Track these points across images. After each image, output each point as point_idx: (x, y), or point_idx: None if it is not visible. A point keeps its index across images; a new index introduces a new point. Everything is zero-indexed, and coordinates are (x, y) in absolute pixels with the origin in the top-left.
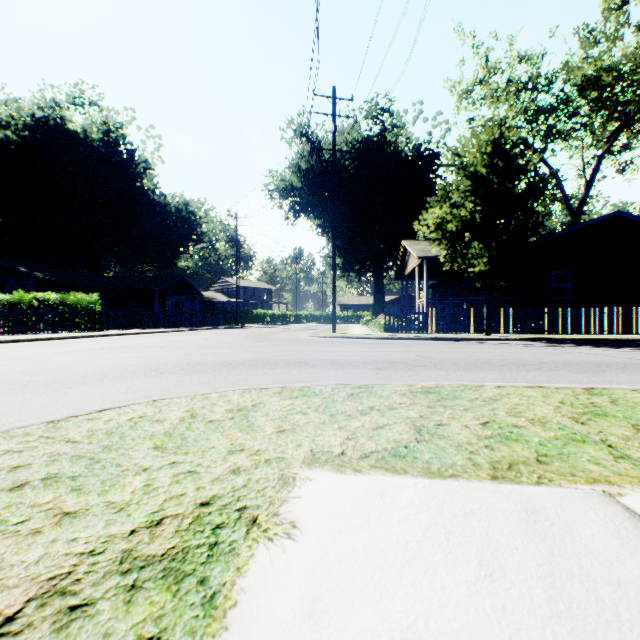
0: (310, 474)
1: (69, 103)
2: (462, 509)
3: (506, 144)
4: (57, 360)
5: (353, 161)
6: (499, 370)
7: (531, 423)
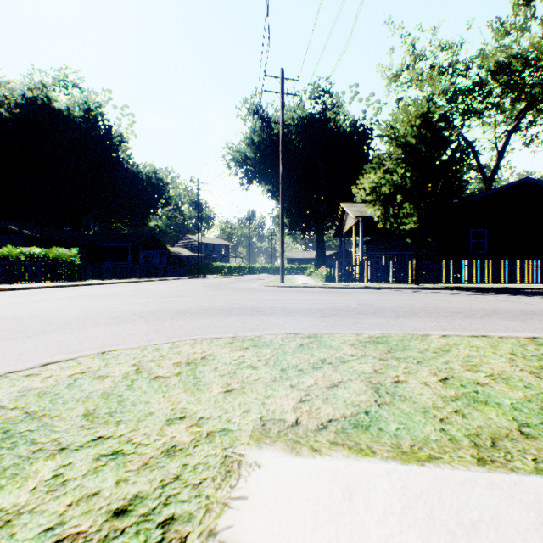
0: (259, 456)
1: (54, 85)
2: (460, 521)
3: (433, 118)
4: (30, 308)
5: (298, 135)
6: (435, 317)
7: (493, 380)
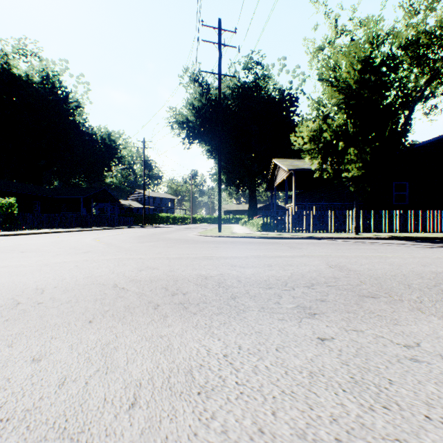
0: None
1: (14, 53)
2: None
3: (374, 62)
4: None
5: (234, 102)
6: None
7: None
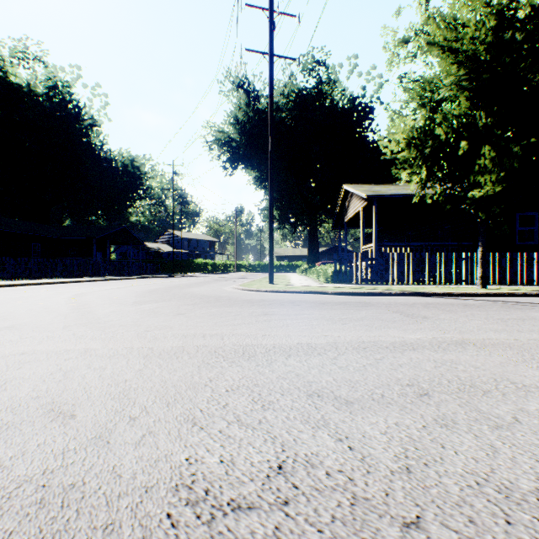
0: None
1: (12, 56)
2: None
3: (516, 17)
4: None
5: (290, 114)
6: None
7: None
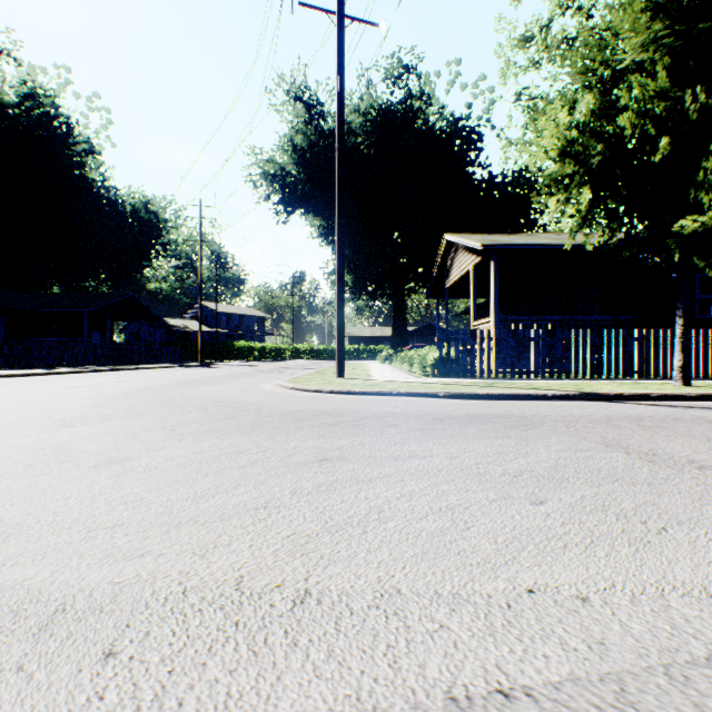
0: None
1: None
2: None
3: None
4: None
5: (367, 139)
6: None
7: None
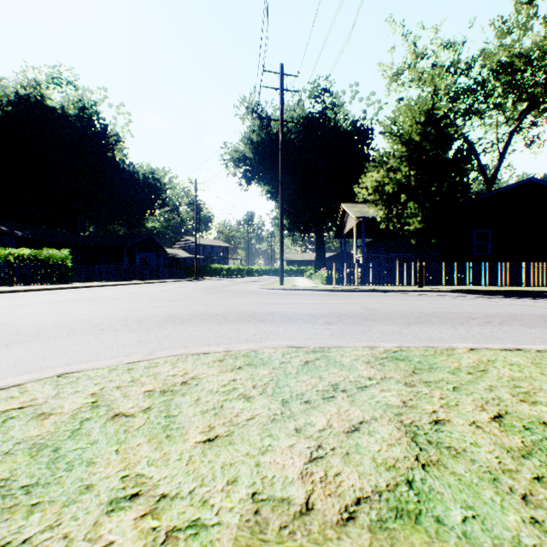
0: None
1: (48, 82)
2: None
3: (437, 114)
4: (4, 314)
5: (298, 135)
6: (450, 324)
7: None
